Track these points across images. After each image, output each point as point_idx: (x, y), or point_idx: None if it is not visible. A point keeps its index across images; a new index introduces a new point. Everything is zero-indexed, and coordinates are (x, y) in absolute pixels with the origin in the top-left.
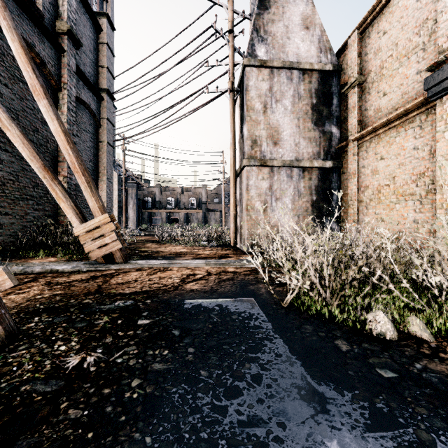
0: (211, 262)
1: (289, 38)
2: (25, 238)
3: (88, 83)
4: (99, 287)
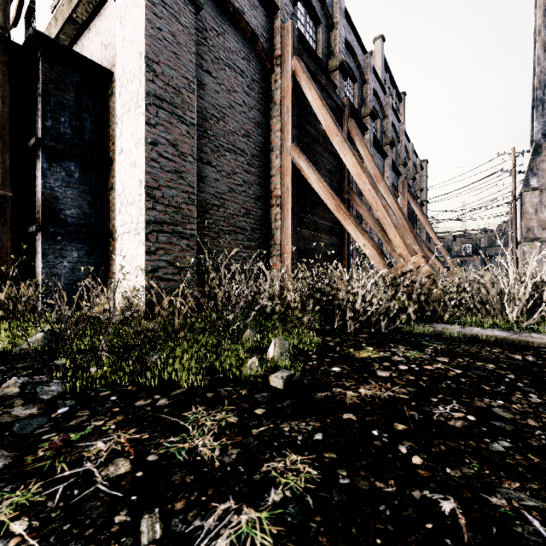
0: None
1: None
2: None
3: (421, 203)
4: None
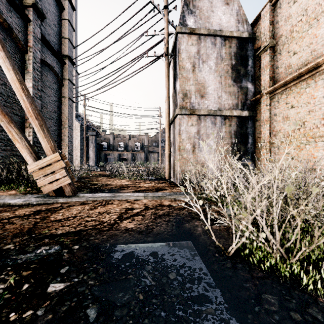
0: (149, 195)
1: (213, 11)
2: None
3: (52, 49)
4: (34, 225)
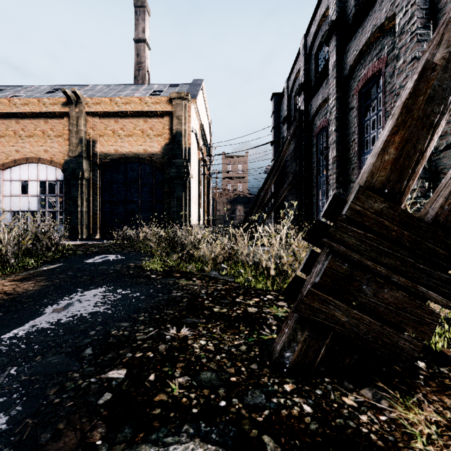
0: None
1: None
2: None
3: None
4: None
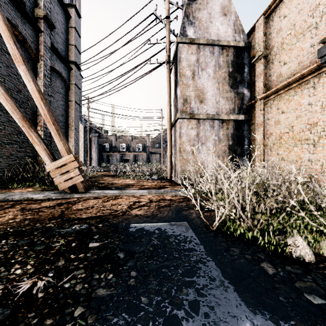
0: (153, 192)
1: (211, 22)
2: (10, 173)
3: (60, 57)
4: (62, 212)
